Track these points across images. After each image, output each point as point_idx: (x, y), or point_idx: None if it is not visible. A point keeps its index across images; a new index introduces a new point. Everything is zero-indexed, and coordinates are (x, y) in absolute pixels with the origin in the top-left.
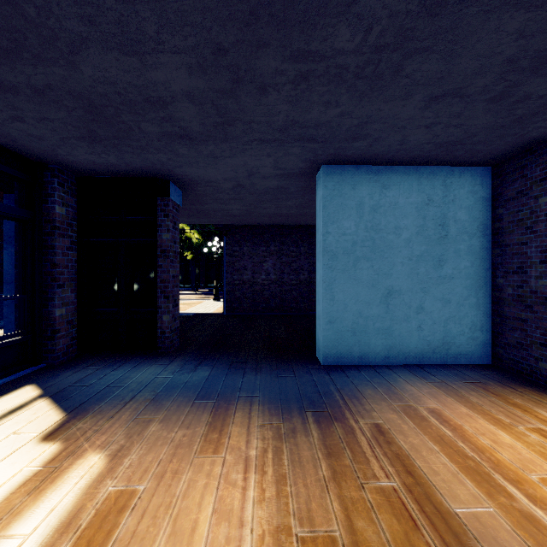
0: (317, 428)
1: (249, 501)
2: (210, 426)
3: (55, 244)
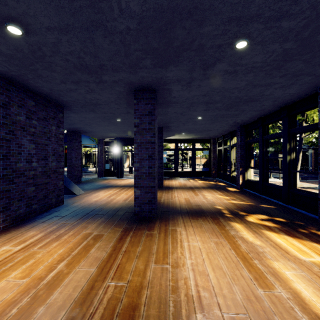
0: None
1: (192, 278)
2: None
3: None
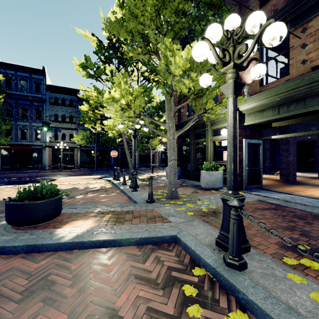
0: None
1: None
2: None
3: None
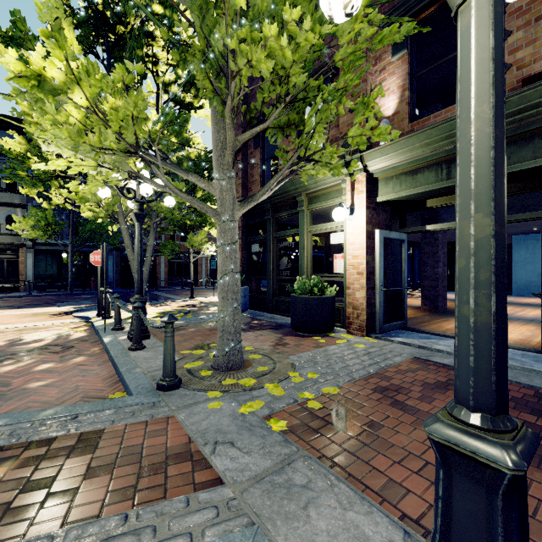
0: None
1: None
2: None
3: None
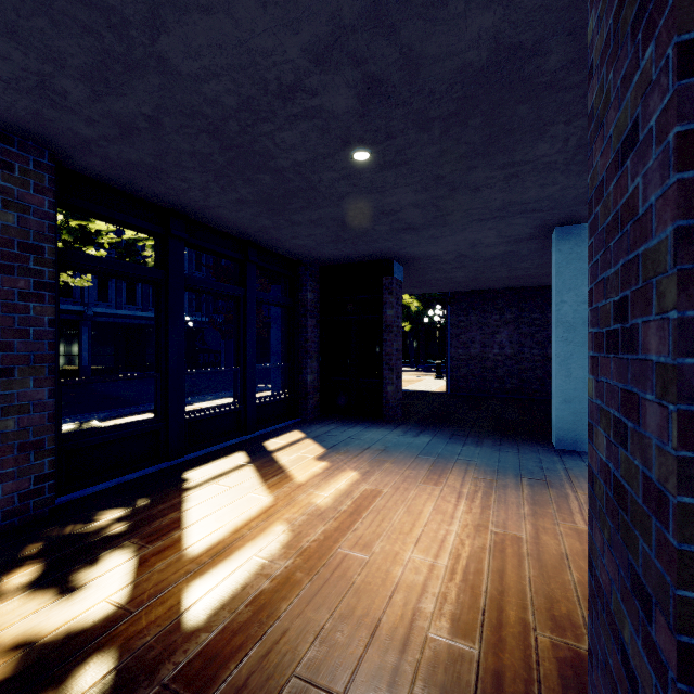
0: (529, 488)
1: (459, 510)
2: (431, 471)
3: (307, 323)
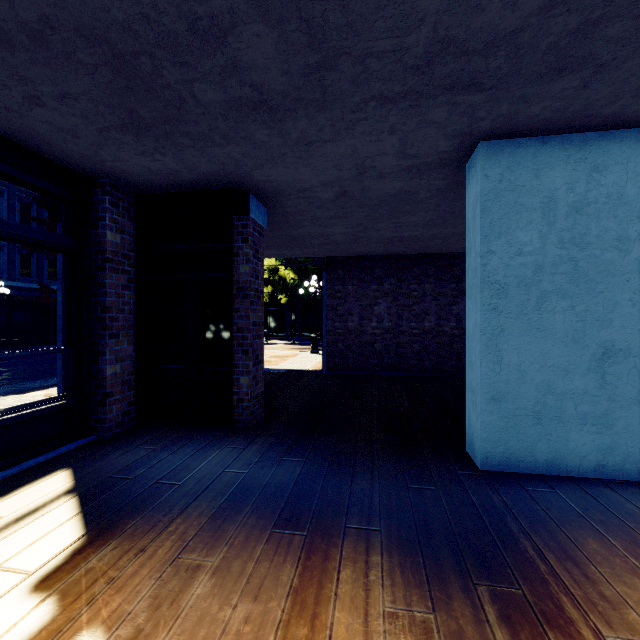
0: None
1: None
2: (295, 598)
3: (106, 281)
